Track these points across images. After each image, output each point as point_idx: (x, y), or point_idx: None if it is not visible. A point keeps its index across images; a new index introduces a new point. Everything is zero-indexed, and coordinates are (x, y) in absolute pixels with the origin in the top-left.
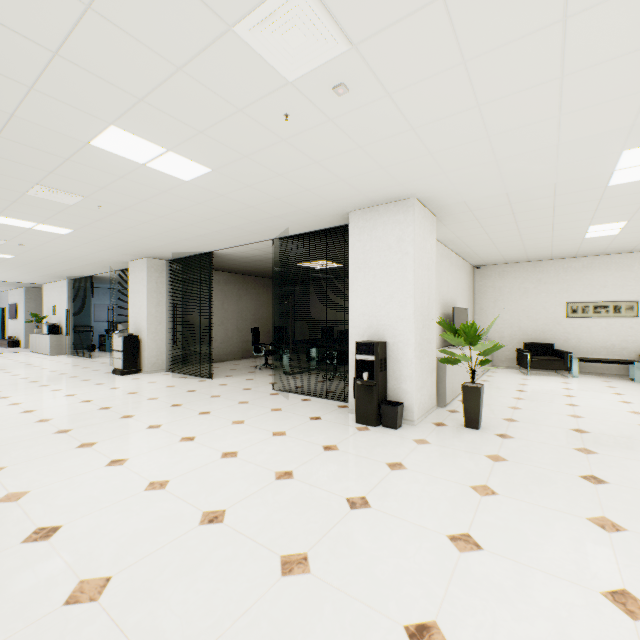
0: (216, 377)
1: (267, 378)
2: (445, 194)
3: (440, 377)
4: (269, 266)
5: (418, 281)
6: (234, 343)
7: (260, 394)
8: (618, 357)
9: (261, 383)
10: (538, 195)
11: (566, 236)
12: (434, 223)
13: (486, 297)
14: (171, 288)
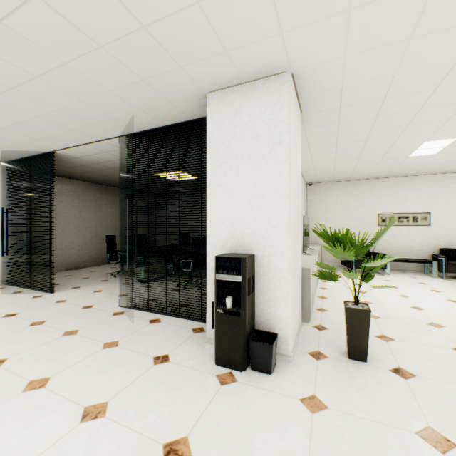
0: (59, 290)
1: (118, 288)
2: (328, 69)
3: (304, 289)
4: (127, 176)
5: (292, 179)
6: (93, 250)
7: (100, 315)
8: (416, 257)
9: (109, 296)
10: (421, 86)
11: (397, 153)
12: (300, 120)
13: (316, 209)
14: (9, 193)
